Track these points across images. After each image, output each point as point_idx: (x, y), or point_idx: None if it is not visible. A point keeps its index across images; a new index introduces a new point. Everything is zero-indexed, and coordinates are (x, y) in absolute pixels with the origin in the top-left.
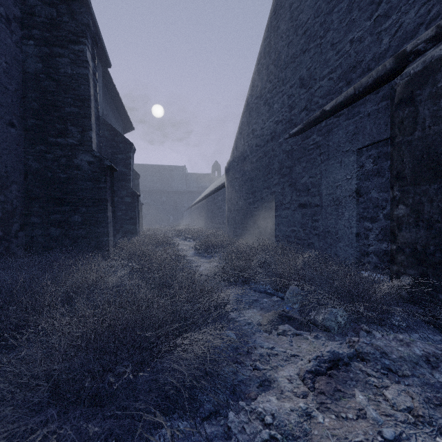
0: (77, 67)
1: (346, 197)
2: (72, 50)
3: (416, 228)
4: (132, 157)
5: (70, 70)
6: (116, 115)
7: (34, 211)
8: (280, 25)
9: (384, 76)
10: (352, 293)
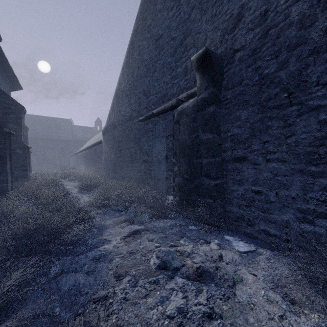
0: None
1: (162, 159)
2: None
3: (179, 176)
4: (23, 117)
5: None
6: (4, 76)
7: None
8: (134, 53)
9: (173, 106)
10: (154, 206)
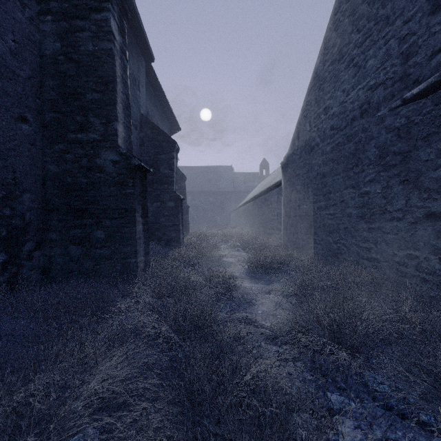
0: (99, 41)
1: None
2: (94, 21)
3: None
4: (175, 157)
5: (91, 47)
6: (162, 116)
7: (52, 225)
8: None
9: None
10: None
